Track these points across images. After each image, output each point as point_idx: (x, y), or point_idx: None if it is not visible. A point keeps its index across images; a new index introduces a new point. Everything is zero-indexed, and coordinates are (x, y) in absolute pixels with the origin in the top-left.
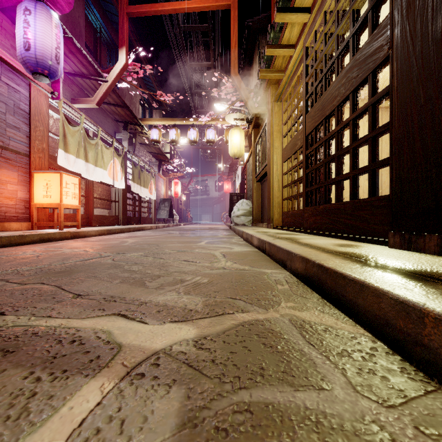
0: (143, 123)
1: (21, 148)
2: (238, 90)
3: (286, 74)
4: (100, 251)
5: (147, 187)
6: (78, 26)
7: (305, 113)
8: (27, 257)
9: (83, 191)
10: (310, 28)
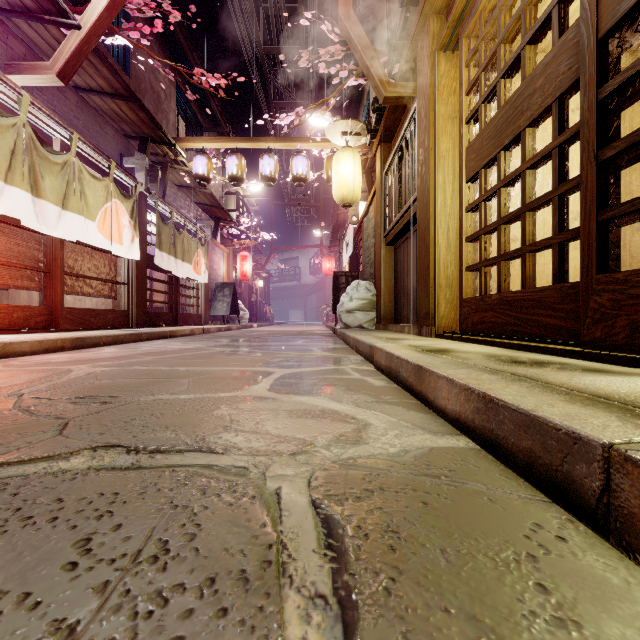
0: (180, 146)
1: None
2: (354, 48)
3: None
4: None
5: (190, 261)
6: None
7: None
8: None
9: (39, 260)
10: None
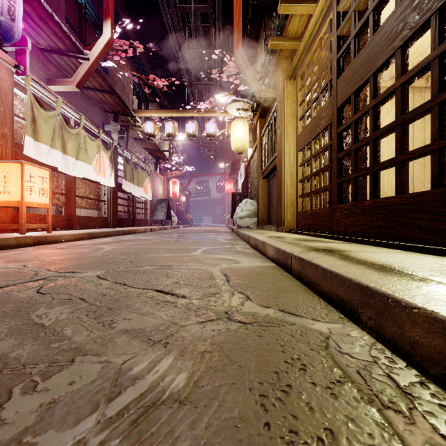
0: (136, 115)
1: None
2: (242, 70)
3: (304, 37)
4: (43, 268)
5: (142, 186)
6: None
7: (336, 77)
8: None
9: (62, 188)
10: None
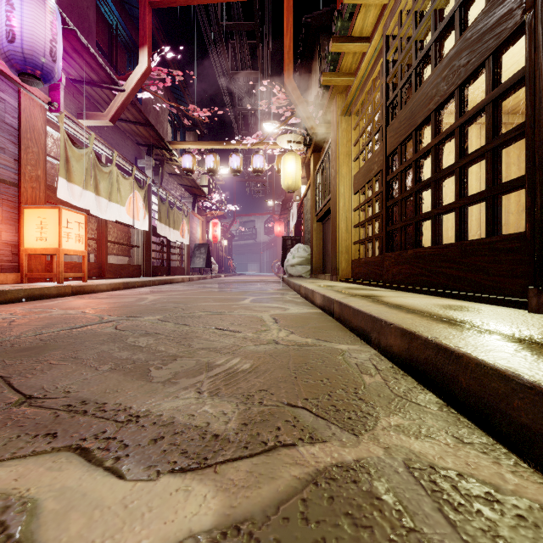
0: (172, 147)
1: (6, 174)
2: (294, 102)
3: (357, 76)
4: (103, 314)
5: (178, 229)
6: (86, 20)
7: (385, 125)
8: None
9: (93, 233)
10: (393, 9)
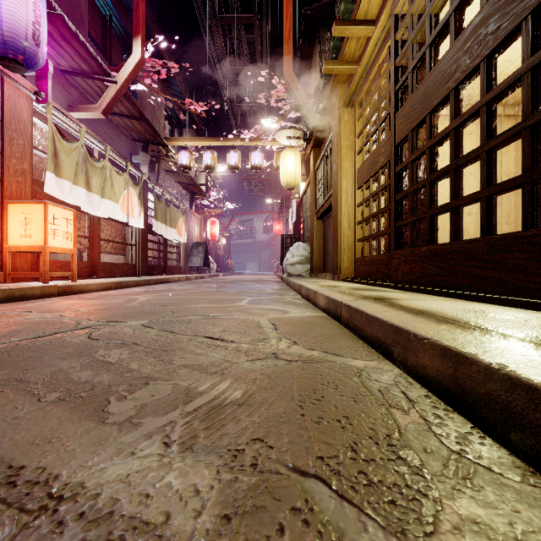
0: (169, 143)
1: None
2: (293, 94)
3: (362, 63)
4: (82, 318)
5: (175, 227)
6: (78, 8)
7: (394, 112)
8: None
9: (85, 231)
10: None
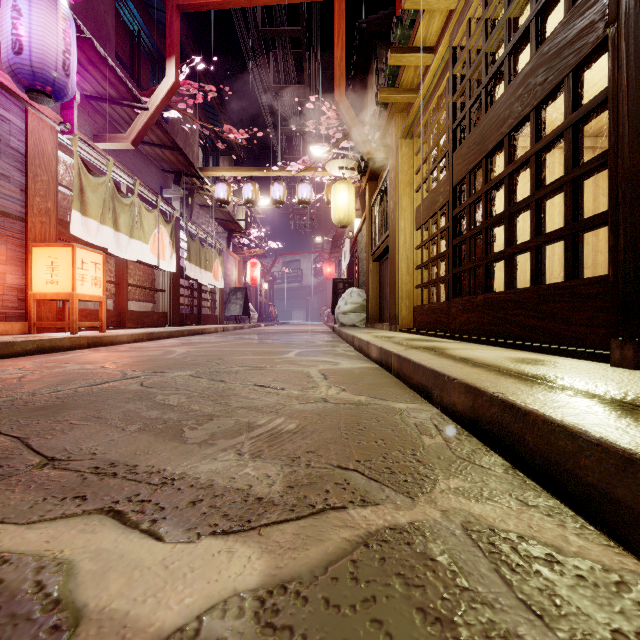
0: (204, 174)
1: (11, 207)
2: (346, 122)
3: (420, 93)
4: (126, 369)
5: (210, 270)
6: (104, 26)
7: (452, 151)
8: (3, 380)
9: (112, 275)
10: (460, 16)
